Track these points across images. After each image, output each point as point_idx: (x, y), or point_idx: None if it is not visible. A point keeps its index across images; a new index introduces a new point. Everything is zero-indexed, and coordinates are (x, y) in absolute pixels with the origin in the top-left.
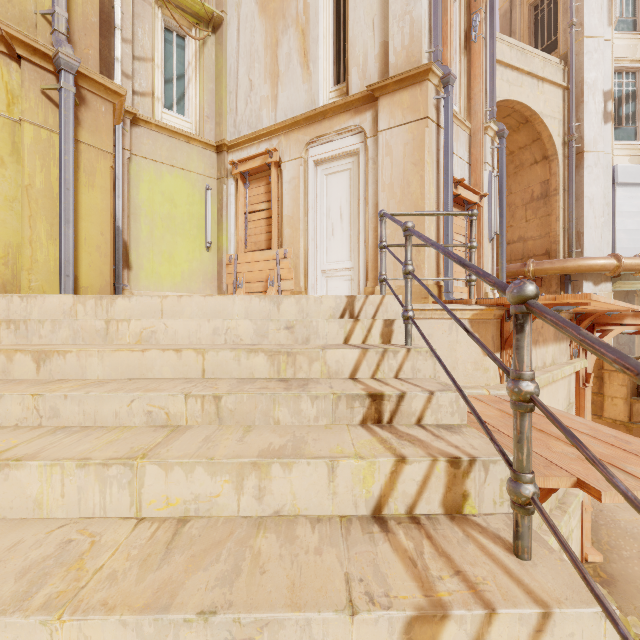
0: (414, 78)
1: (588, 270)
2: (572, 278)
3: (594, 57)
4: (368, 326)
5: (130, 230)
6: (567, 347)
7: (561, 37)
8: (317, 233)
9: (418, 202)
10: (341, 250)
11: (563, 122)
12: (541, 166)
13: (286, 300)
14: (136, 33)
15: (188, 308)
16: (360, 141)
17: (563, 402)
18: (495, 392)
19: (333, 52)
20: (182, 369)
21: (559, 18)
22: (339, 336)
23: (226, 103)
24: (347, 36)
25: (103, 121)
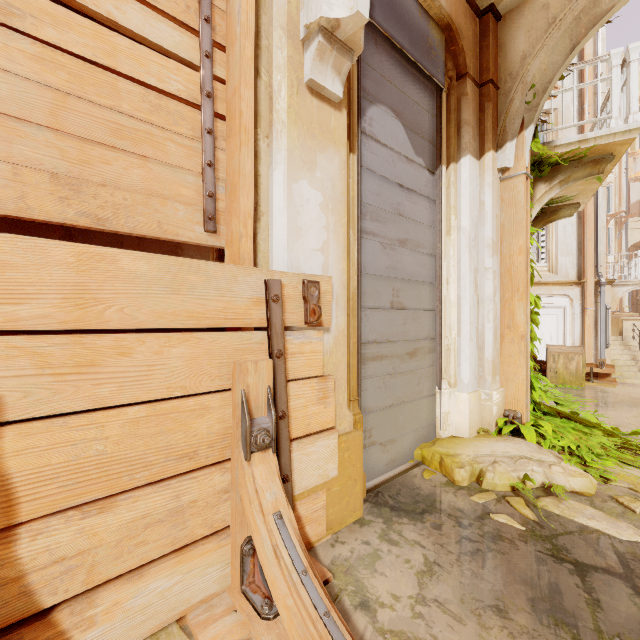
0: None
1: None
2: None
3: None
4: None
5: None
6: None
7: None
8: None
9: None
10: None
11: None
12: None
13: None
14: None
15: None
16: None
17: None
18: None
19: None
20: None
21: None
22: None
23: None
24: None
25: None
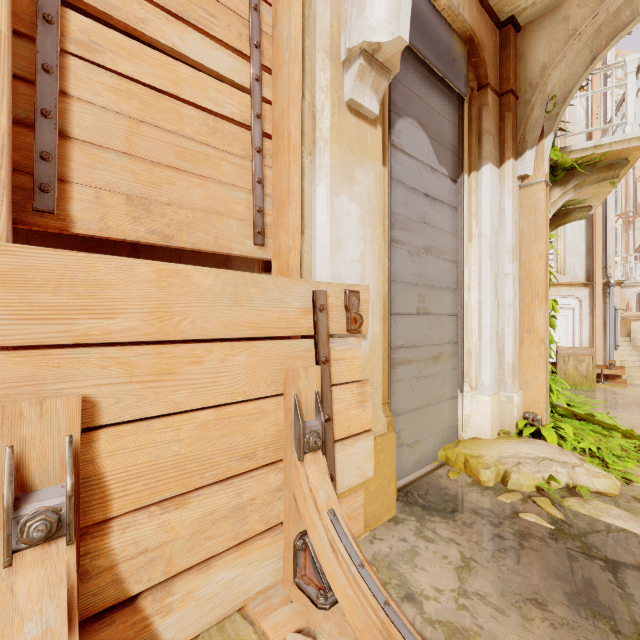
0: None
1: None
2: None
3: None
4: None
5: None
6: None
7: None
8: None
9: None
10: None
11: None
12: None
13: None
14: None
15: None
16: None
17: None
18: None
19: None
20: None
21: None
22: None
23: None
24: None
25: None
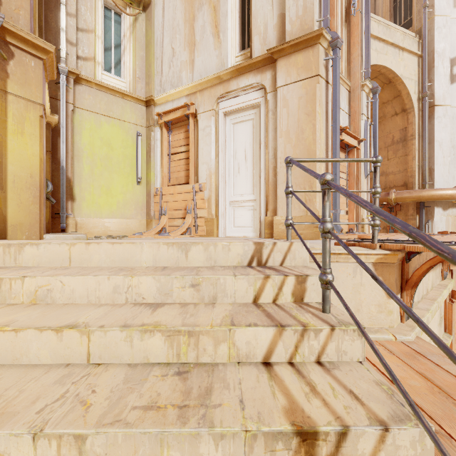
0: (307, 42)
1: (439, 198)
2: (425, 204)
3: (443, 31)
4: (279, 283)
5: (74, 169)
6: (439, 270)
7: (416, 16)
8: (226, 171)
9: (310, 146)
10: (245, 185)
11: (418, 82)
12: (400, 117)
13: (194, 247)
14: (79, 9)
15: (96, 255)
16: (261, 96)
17: (437, 318)
18: (402, 338)
19: (239, 24)
20: (63, 352)
21: (414, 2)
22: (248, 294)
23: (154, 67)
24: (250, 10)
25: (32, 75)
